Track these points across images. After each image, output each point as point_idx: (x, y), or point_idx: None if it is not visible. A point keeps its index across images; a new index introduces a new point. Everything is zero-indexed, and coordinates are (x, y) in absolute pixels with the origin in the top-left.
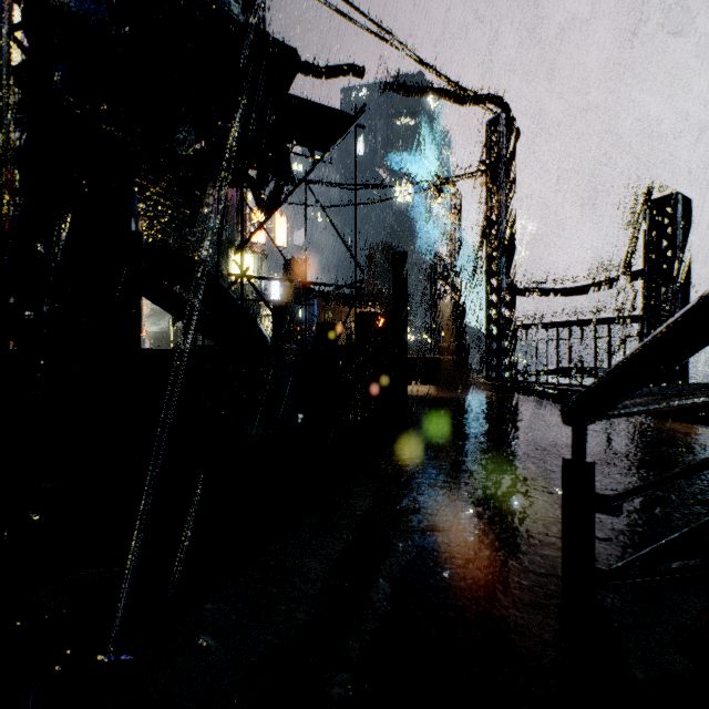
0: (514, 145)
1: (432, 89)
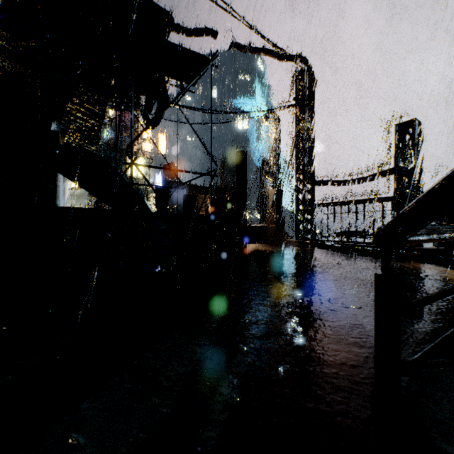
0: (313, 89)
1: (262, 49)
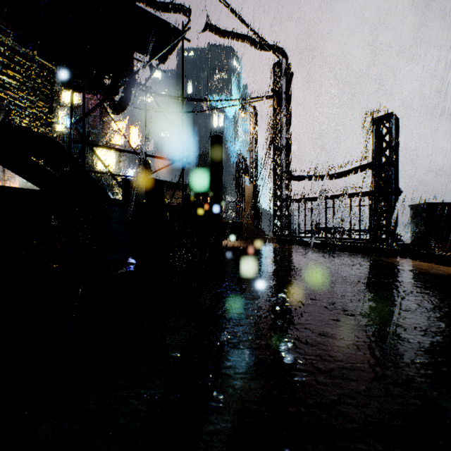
0: (291, 81)
1: (238, 34)
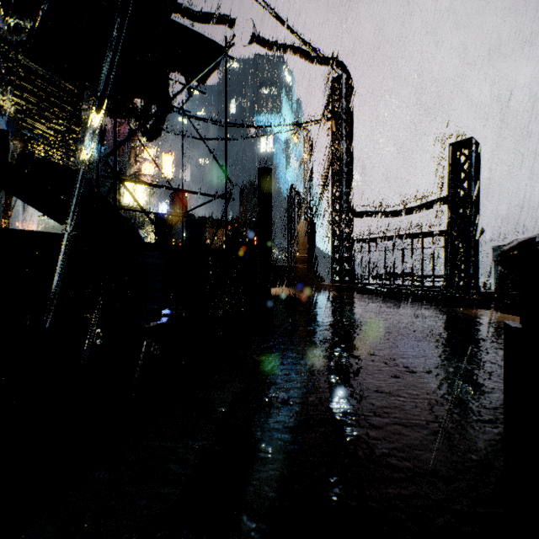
0: (352, 100)
1: (290, 46)
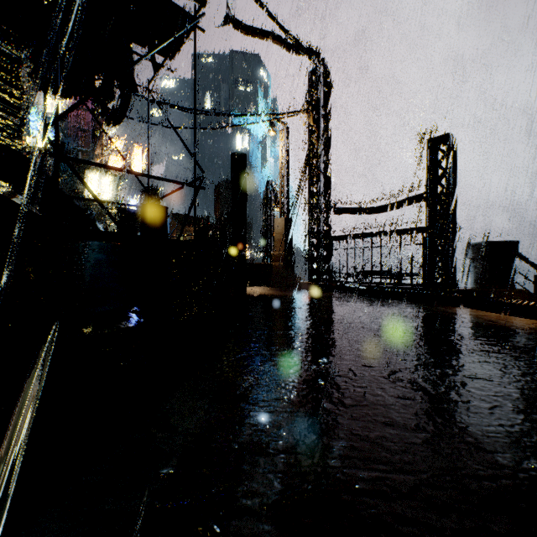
0: (330, 94)
1: (267, 31)
